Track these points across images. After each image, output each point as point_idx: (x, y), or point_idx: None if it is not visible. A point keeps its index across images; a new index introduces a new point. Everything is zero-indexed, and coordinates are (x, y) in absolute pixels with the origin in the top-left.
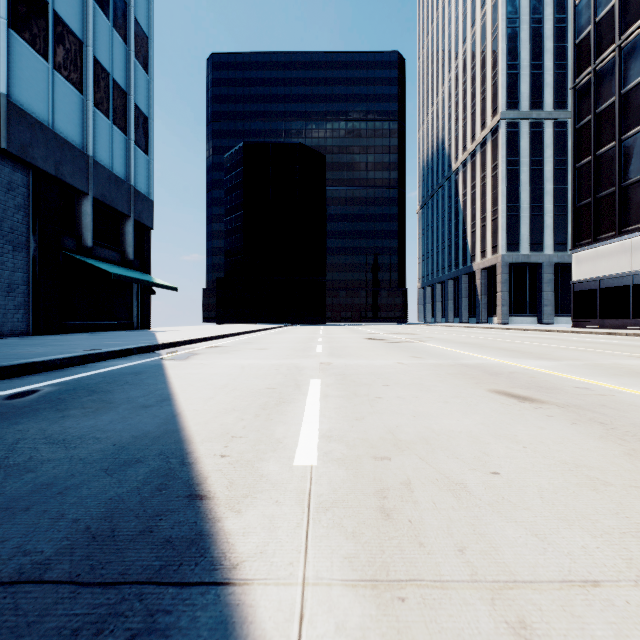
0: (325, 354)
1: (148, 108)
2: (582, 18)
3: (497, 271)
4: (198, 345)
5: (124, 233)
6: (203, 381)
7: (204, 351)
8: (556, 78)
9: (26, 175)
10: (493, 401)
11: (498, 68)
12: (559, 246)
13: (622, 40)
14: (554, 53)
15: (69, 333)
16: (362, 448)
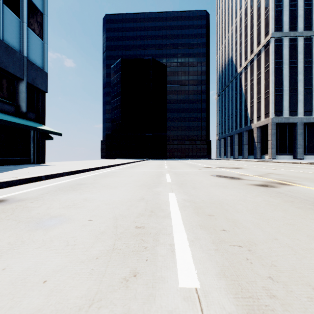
0: None
1: (43, 6)
2: None
3: (268, 128)
4: None
5: (18, 92)
6: None
7: None
8: (305, 12)
9: None
10: None
11: (269, 7)
12: (307, 112)
13: None
14: None
15: None
16: None
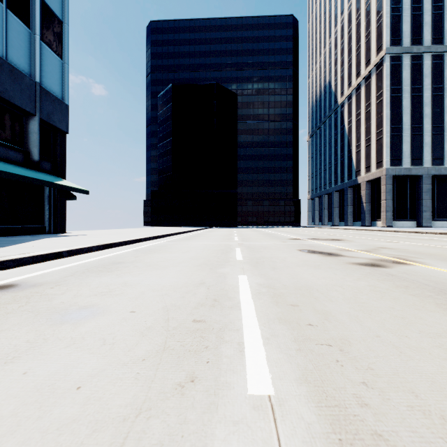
0: None
1: (62, 12)
2: None
3: (382, 182)
4: None
5: (28, 132)
6: None
7: None
8: (434, 18)
9: None
10: None
11: (383, 11)
12: (436, 161)
13: None
14: None
15: None
16: None
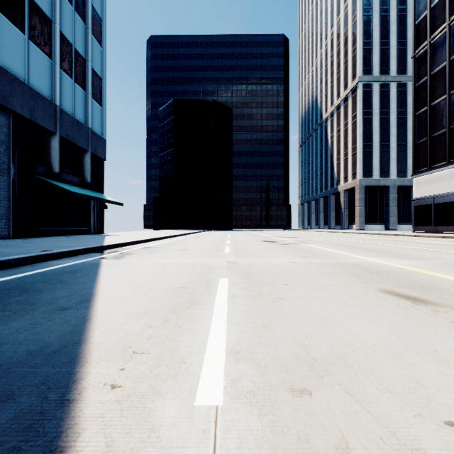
0: (232, 254)
1: (102, 71)
2: (420, 5)
3: (356, 191)
4: (134, 246)
5: (83, 163)
6: (127, 280)
7: (137, 251)
8: (399, 52)
9: (7, 118)
10: (389, 303)
11: (356, 45)
12: (401, 173)
13: (451, 20)
14: (397, 34)
15: (41, 237)
16: (275, 372)
